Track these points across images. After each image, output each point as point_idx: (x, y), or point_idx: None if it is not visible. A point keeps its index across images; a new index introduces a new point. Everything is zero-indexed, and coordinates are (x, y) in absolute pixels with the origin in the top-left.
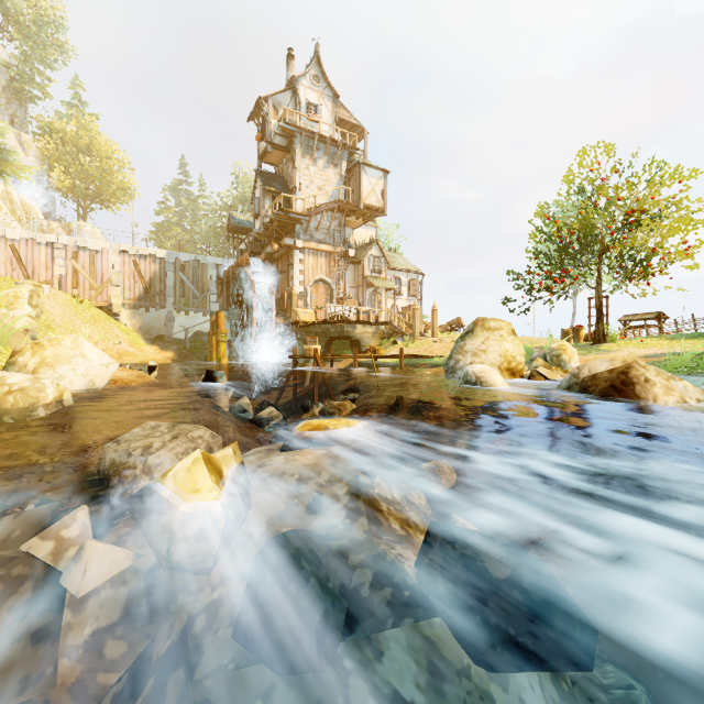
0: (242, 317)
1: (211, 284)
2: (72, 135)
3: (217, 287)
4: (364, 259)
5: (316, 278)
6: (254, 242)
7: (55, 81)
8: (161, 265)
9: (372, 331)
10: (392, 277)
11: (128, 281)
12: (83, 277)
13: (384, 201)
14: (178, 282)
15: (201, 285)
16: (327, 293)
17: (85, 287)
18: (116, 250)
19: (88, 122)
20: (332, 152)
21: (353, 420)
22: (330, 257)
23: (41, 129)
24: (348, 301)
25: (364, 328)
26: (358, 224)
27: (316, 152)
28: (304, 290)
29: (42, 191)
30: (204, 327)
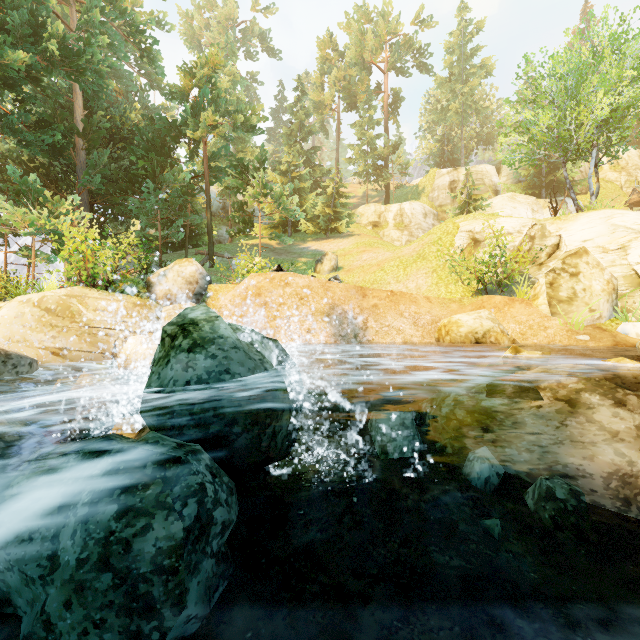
0: None
1: None
2: None
3: None
4: None
5: None
6: None
7: None
8: None
9: None
10: None
11: None
12: None
13: None
14: None
15: None
16: None
17: None
18: None
19: None
20: None
21: (630, 362)
22: None
23: None
24: None
25: None
26: None
27: None
28: None
29: None
30: None
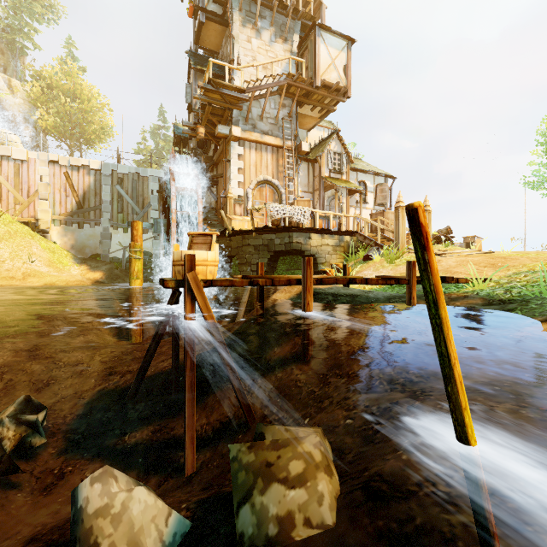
0: (167, 228)
1: (152, 199)
2: (57, 81)
3: (159, 202)
4: (321, 154)
5: (259, 179)
6: (195, 149)
7: (40, 32)
8: (96, 178)
9: (333, 243)
10: (355, 180)
11: (58, 194)
12: (6, 190)
13: (347, 79)
14: (116, 196)
15: (142, 200)
16: (274, 198)
17: (8, 201)
18: (43, 160)
19: (71, 69)
20: (281, 22)
21: None
22: (278, 154)
23: (32, 77)
24: (299, 202)
25: (322, 238)
26: (313, 123)
27: (260, 20)
28: (244, 194)
29: (30, 131)
30: (144, 245)
